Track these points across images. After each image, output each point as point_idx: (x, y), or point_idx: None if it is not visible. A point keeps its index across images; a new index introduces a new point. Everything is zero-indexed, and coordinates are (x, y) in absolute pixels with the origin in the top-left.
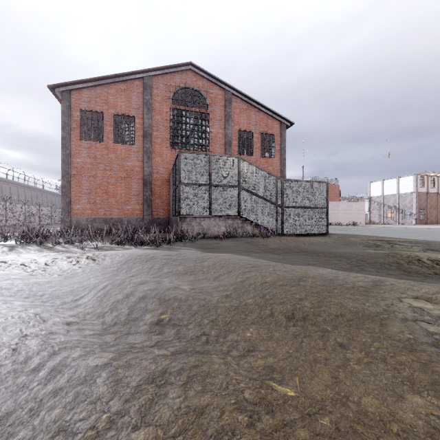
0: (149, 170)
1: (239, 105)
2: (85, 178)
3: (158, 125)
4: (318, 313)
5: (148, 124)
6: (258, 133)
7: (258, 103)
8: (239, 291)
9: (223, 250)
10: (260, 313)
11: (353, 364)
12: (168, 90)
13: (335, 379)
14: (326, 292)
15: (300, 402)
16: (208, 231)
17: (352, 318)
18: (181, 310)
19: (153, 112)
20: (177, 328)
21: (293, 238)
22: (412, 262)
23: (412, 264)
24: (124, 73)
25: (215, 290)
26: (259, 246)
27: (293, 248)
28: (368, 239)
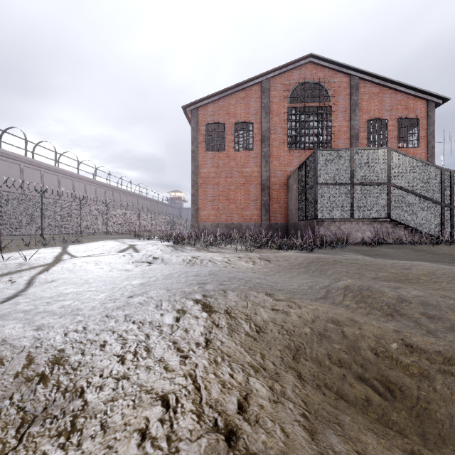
0: (267, 175)
1: (368, 90)
2: (210, 186)
3: (275, 127)
4: None
5: (265, 128)
6: (395, 119)
7: (395, 82)
8: None
9: (395, 258)
10: None
11: None
12: (286, 89)
13: None
14: None
15: None
16: (351, 236)
17: None
18: None
19: (271, 115)
20: None
21: None
22: None
23: None
24: (244, 81)
25: None
26: (440, 255)
27: None
28: None
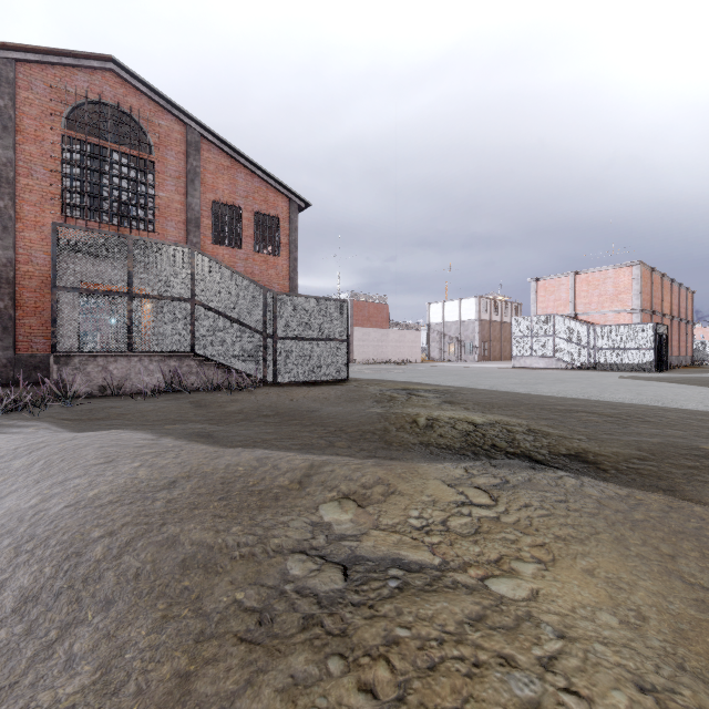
0: (7, 256)
1: (216, 158)
2: None
3: (32, 165)
4: (100, 575)
5: (3, 159)
6: (251, 212)
7: (251, 161)
8: None
9: (123, 422)
10: None
11: None
12: (59, 98)
13: None
14: (186, 511)
15: None
16: (124, 382)
17: (170, 572)
18: None
19: (19, 136)
20: None
21: (285, 389)
22: (404, 427)
23: (403, 430)
24: None
25: None
26: (210, 408)
27: (267, 409)
28: (390, 388)
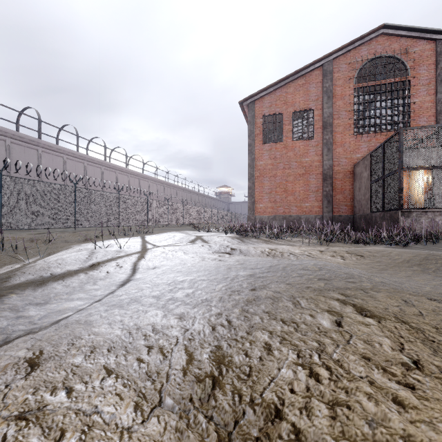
0: (329, 163)
1: None
2: (266, 179)
3: (339, 112)
4: None
5: (327, 114)
6: None
7: None
8: None
9: None
10: None
11: None
12: (352, 68)
13: None
14: None
15: None
16: None
17: None
18: None
19: (333, 99)
20: None
21: None
22: None
23: None
24: (303, 67)
25: None
26: None
27: None
28: None
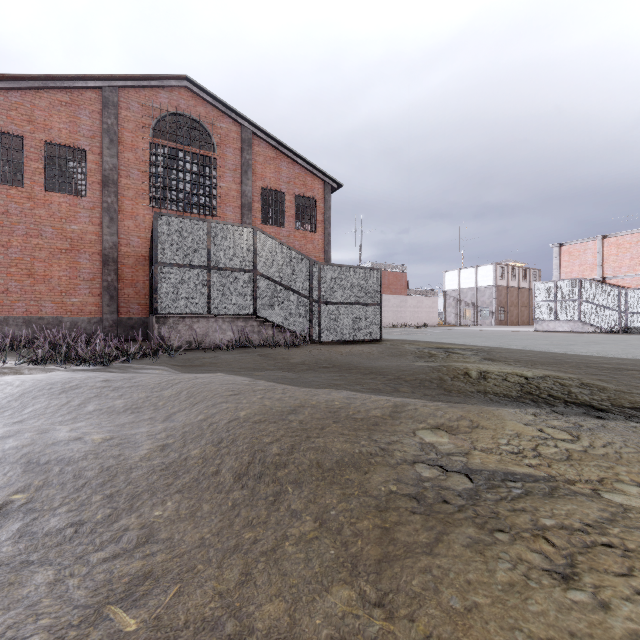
0: (113, 240)
1: (264, 151)
2: None
3: (129, 168)
4: (284, 465)
5: (110, 165)
6: (293, 195)
7: (292, 151)
8: (188, 437)
9: (216, 368)
10: (201, 472)
11: (288, 545)
12: (148, 114)
13: (245, 576)
14: (317, 429)
15: (132, 638)
16: (205, 338)
17: (331, 467)
18: (62, 480)
19: (121, 146)
20: (32, 516)
21: (331, 347)
22: (458, 378)
23: (457, 380)
24: (64, 76)
25: (152, 437)
26: (277, 360)
27: (324, 362)
28: (425, 347)
